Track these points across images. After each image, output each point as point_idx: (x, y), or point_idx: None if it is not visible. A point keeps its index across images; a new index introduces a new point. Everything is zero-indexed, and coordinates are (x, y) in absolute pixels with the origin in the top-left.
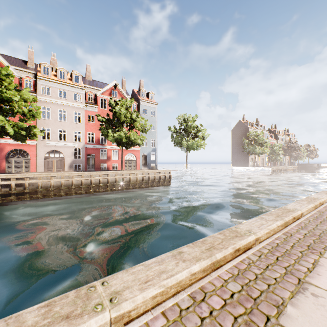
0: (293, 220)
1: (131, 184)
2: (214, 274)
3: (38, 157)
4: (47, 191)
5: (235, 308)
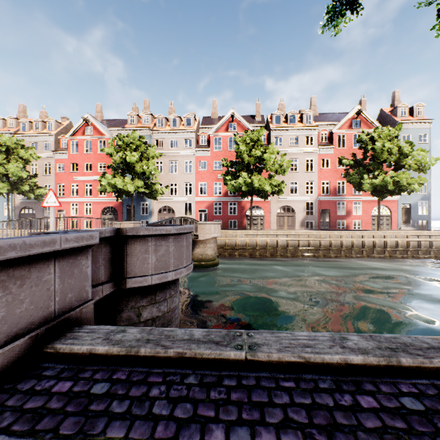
0: None
1: (398, 251)
2: None
3: (271, 214)
4: (294, 251)
5: None
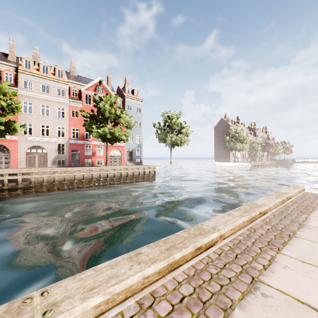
0: (259, 215)
1: (116, 179)
2: (170, 275)
3: (19, 153)
4: (27, 188)
5: (181, 315)
